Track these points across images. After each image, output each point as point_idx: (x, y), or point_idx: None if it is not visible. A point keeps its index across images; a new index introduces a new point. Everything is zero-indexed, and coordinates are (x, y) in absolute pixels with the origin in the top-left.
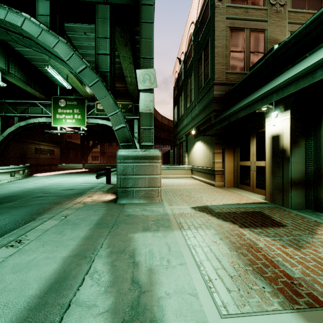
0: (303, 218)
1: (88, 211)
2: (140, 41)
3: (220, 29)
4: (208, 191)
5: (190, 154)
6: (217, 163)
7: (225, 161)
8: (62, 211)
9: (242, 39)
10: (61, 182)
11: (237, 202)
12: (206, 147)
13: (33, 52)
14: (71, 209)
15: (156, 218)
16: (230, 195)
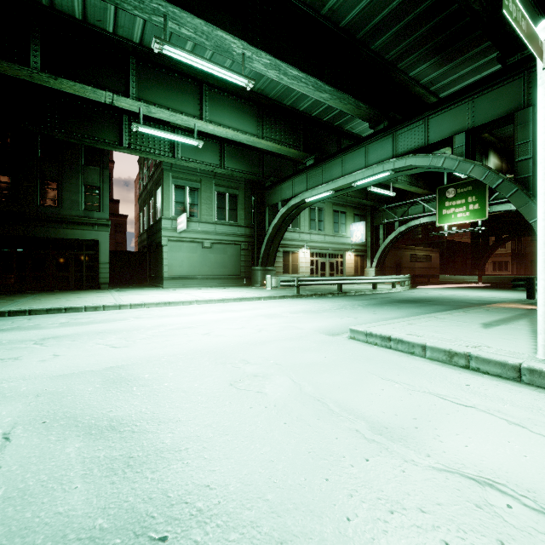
0: None
1: (507, 310)
2: None
3: None
4: None
5: None
6: None
7: None
8: (483, 308)
9: None
10: (460, 295)
11: None
12: None
13: None
14: (490, 308)
15: None
16: None
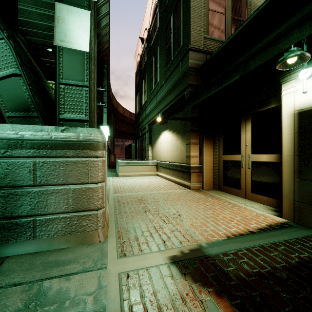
0: None
1: None
2: None
3: None
4: (184, 199)
5: (155, 146)
6: (193, 157)
7: (203, 154)
8: None
9: None
10: None
11: (245, 226)
12: (176, 136)
13: None
14: None
15: None
16: (221, 207)
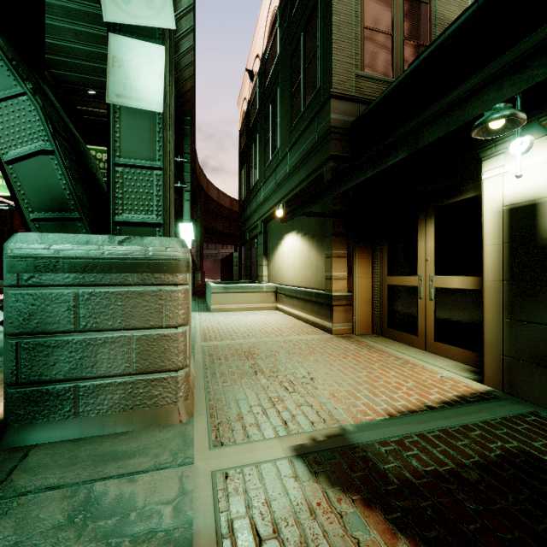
0: None
1: None
2: None
3: None
4: (322, 352)
5: (273, 259)
6: (337, 279)
7: (355, 275)
8: None
9: (388, 6)
10: None
11: (419, 397)
12: (309, 243)
13: None
14: None
15: None
16: (384, 365)
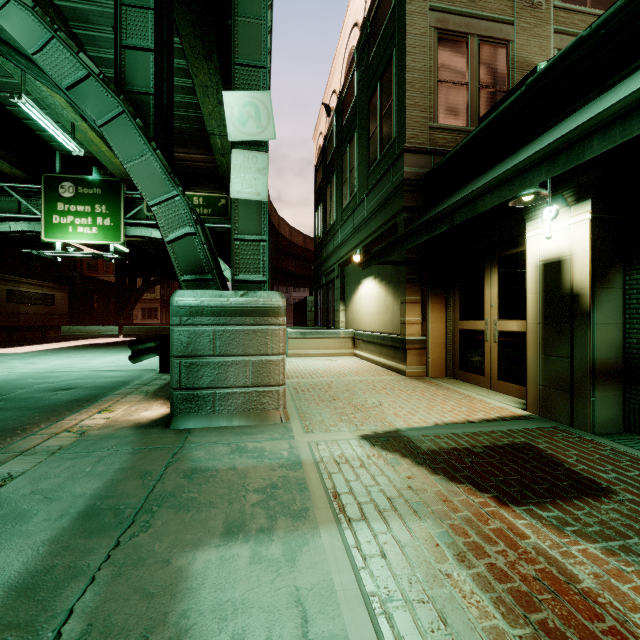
0: (636, 462)
1: (80, 459)
2: (233, 21)
3: (417, 31)
4: (393, 388)
5: (350, 304)
6: (410, 324)
7: (429, 320)
8: (2, 462)
9: (463, 56)
10: (53, 370)
11: (465, 416)
12: (386, 289)
13: None
14: (33, 454)
15: (270, 480)
16: (445, 398)
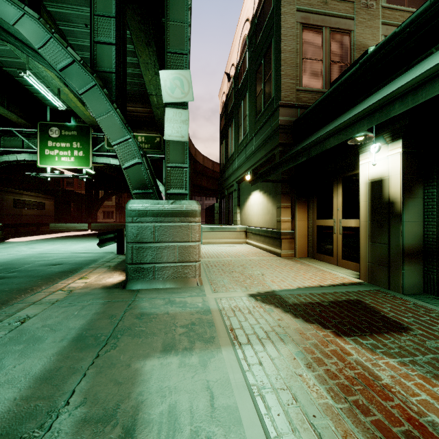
0: (428, 311)
1: (70, 307)
2: (166, 24)
3: (288, 25)
4: (271, 265)
5: (244, 209)
6: (284, 222)
7: (296, 219)
8: (22, 308)
9: (319, 42)
10: (47, 252)
11: (319, 283)
12: (267, 198)
13: (4, 51)
14: (40, 303)
15: (190, 320)
16: (306, 271)
